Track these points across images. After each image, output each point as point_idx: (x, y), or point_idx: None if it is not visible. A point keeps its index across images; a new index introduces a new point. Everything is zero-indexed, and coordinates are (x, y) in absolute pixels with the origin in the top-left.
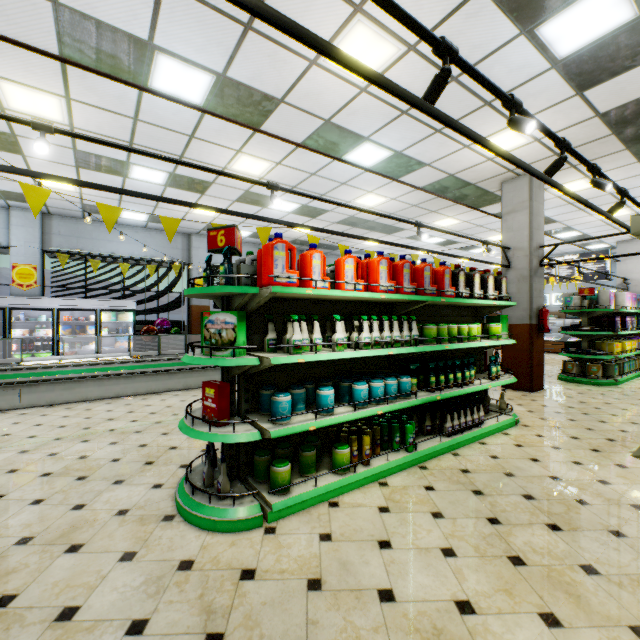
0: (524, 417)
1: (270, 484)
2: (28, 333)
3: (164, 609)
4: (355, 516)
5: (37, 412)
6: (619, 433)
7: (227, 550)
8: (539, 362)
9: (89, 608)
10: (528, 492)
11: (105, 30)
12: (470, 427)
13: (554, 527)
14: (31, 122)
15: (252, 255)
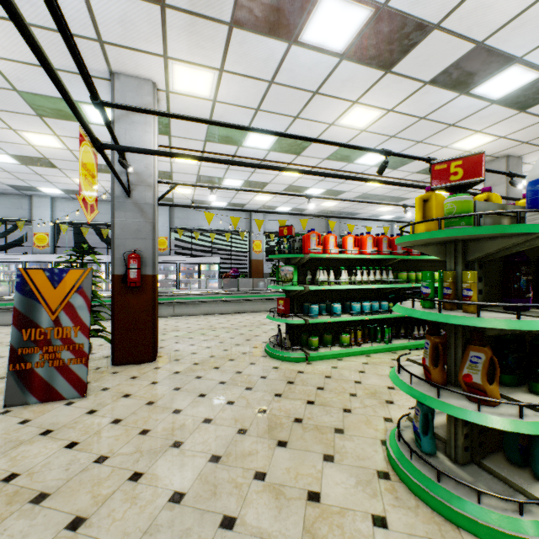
0: None
1: (308, 346)
2: (164, 277)
3: (271, 375)
4: (349, 364)
5: (183, 318)
6: None
7: (291, 366)
8: None
9: (245, 372)
10: None
11: (227, 129)
12: None
13: None
14: (208, 186)
15: (299, 237)
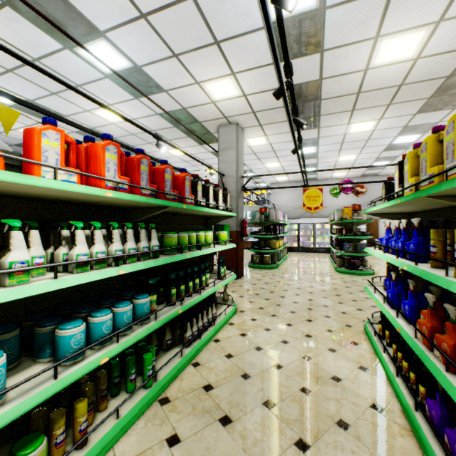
0: (239, 303)
1: None
2: None
3: None
4: None
5: None
6: (294, 305)
7: None
8: (241, 257)
9: None
10: (267, 396)
11: None
12: (206, 328)
13: (302, 445)
14: None
15: None
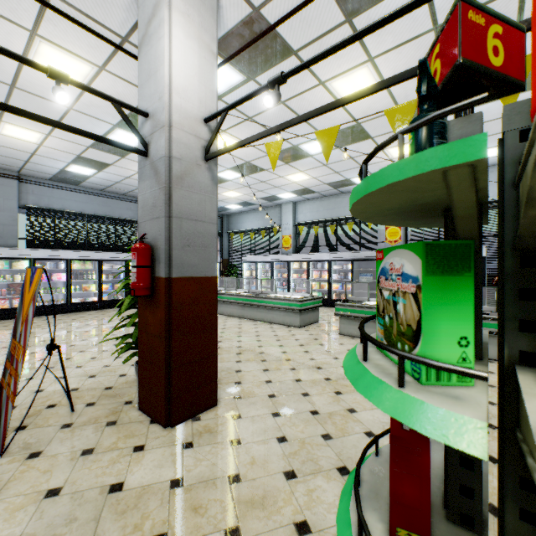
0: None
1: None
2: None
3: None
4: None
5: None
6: None
7: None
8: None
9: None
10: None
11: None
12: None
13: None
14: (267, 83)
15: None
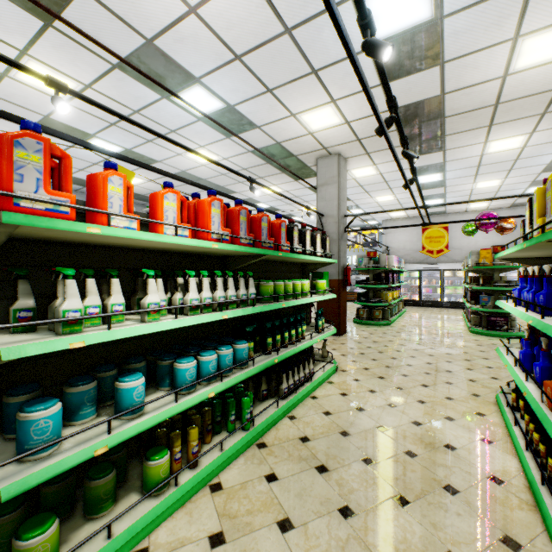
0: (340, 362)
1: None
2: None
3: None
4: None
5: None
6: (408, 368)
7: None
8: (344, 310)
9: None
10: (366, 454)
11: None
12: (303, 383)
13: (402, 500)
14: None
15: None
